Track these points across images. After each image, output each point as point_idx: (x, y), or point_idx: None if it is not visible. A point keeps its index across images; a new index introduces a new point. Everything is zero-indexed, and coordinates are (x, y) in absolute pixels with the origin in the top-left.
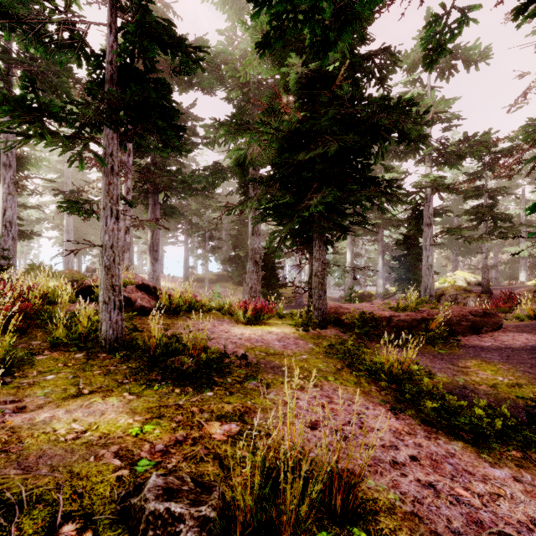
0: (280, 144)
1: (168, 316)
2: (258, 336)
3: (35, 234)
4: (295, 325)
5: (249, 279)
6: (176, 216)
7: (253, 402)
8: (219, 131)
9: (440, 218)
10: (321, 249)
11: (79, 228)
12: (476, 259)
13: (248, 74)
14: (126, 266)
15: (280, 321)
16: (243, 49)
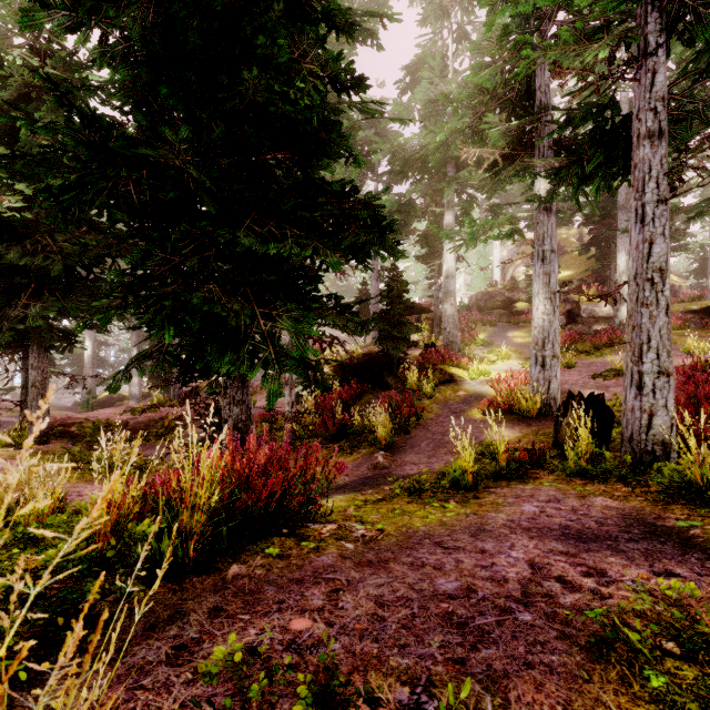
0: None
1: None
2: None
3: None
4: (2, 446)
5: None
6: None
7: None
8: None
9: None
10: (41, 356)
11: None
12: None
13: None
14: None
15: None
16: None
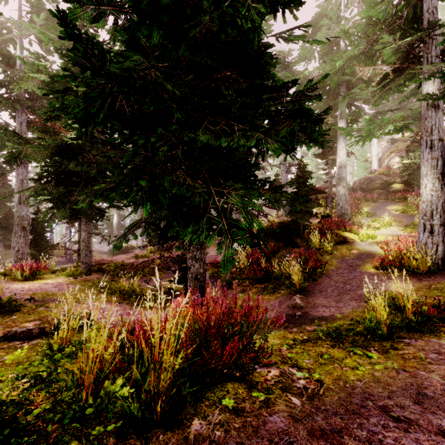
0: (54, 149)
1: None
2: (37, 287)
3: None
4: (67, 276)
5: (16, 243)
6: None
7: (45, 313)
8: None
9: None
10: (87, 224)
11: None
12: None
13: (23, 89)
14: None
15: (54, 275)
16: (6, 29)
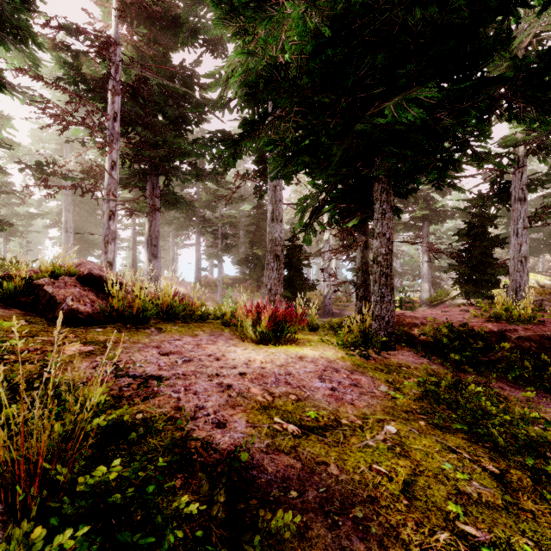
0: (315, 47)
1: (120, 329)
2: (279, 369)
3: (5, 222)
4: (342, 345)
5: (268, 278)
6: (181, 206)
7: None
8: (228, 84)
9: (533, 192)
10: (384, 217)
11: (81, 226)
12: (531, 262)
13: None
14: (110, 261)
15: (315, 336)
16: None
